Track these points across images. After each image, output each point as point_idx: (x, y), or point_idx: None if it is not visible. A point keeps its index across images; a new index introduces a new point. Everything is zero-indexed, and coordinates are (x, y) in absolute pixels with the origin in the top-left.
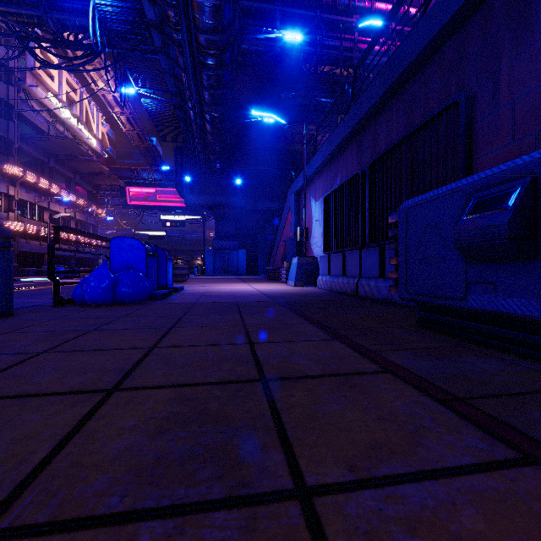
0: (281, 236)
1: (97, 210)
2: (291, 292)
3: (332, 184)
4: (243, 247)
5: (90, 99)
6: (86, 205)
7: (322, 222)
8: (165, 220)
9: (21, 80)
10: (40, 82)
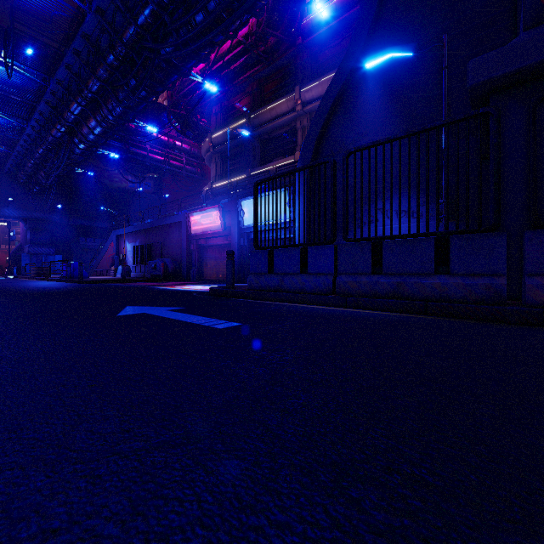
0: (106, 253)
1: None
2: None
3: (136, 240)
4: (57, 253)
5: None
6: None
7: (132, 252)
8: None
9: None
10: None
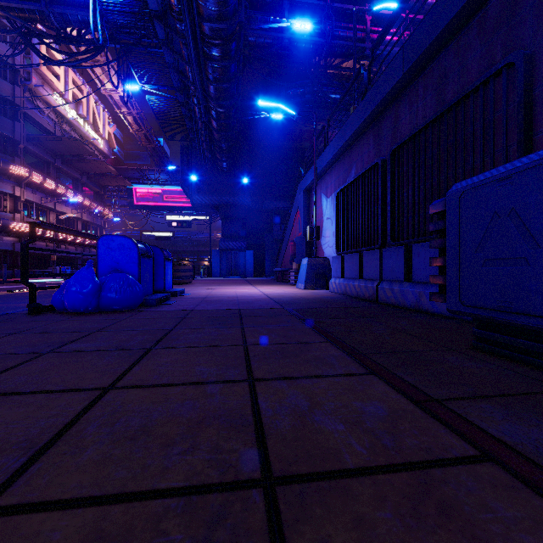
0: (290, 236)
1: (104, 211)
2: (301, 297)
3: (345, 179)
4: (250, 247)
5: (97, 99)
6: (93, 206)
7: (334, 220)
8: (171, 220)
9: (27, 80)
10: (46, 82)
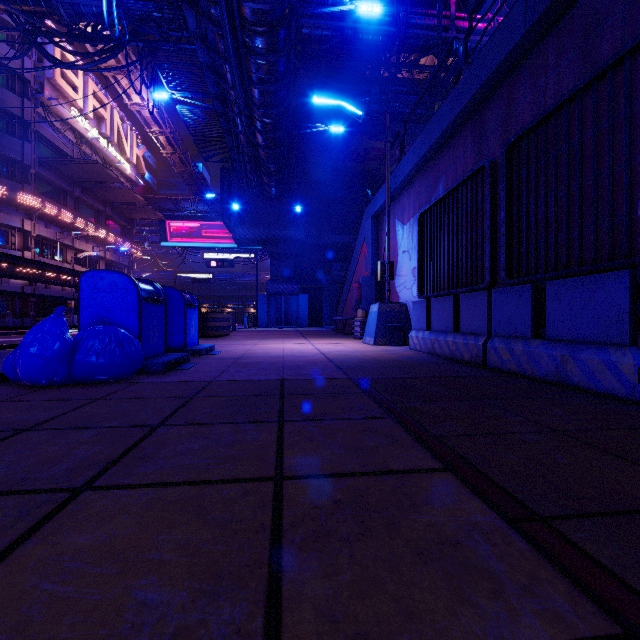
0: (353, 276)
1: (132, 249)
2: (372, 358)
3: (430, 197)
4: (304, 291)
5: (123, 116)
6: (118, 243)
7: (413, 254)
8: (210, 259)
9: (39, 93)
10: (61, 94)
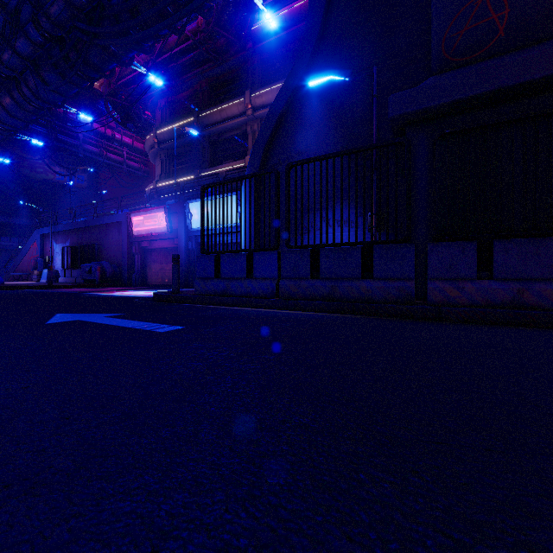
0: (26, 254)
1: None
2: None
3: (66, 241)
4: None
5: None
6: None
7: (61, 254)
8: None
9: None
10: None
